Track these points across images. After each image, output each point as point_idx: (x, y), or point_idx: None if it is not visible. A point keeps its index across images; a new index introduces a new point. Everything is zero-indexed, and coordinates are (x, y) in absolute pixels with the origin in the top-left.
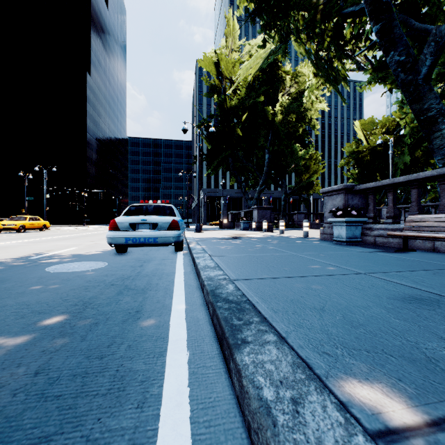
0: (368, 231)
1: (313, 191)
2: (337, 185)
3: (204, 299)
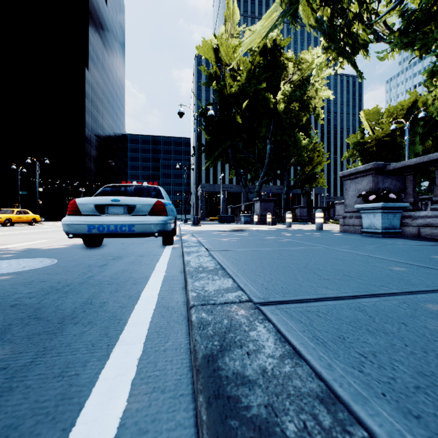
0: (407, 220)
1: (316, 184)
2: (364, 165)
3: (188, 359)
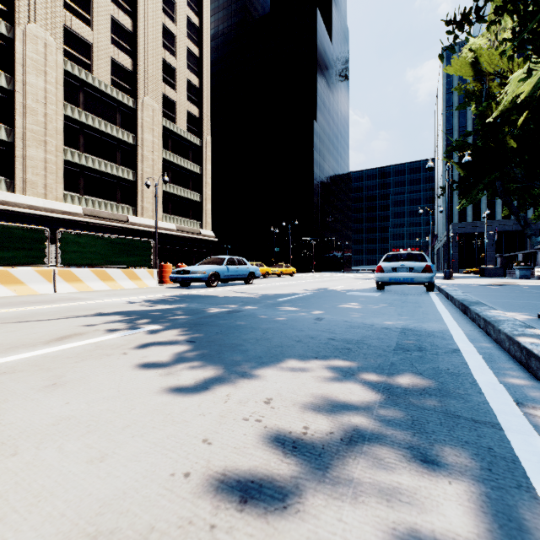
0: None
1: None
2: None
3: (456, 307)
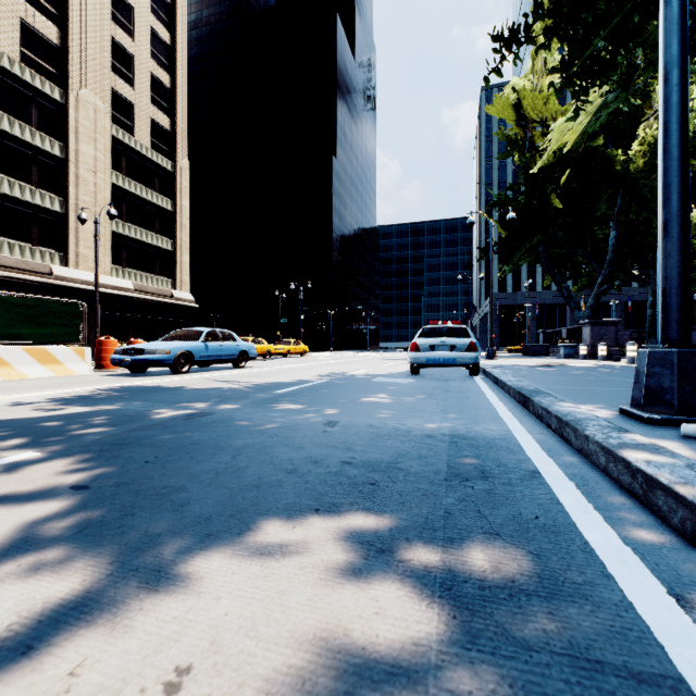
0: None
1: None
2: None
3: (510, 397)
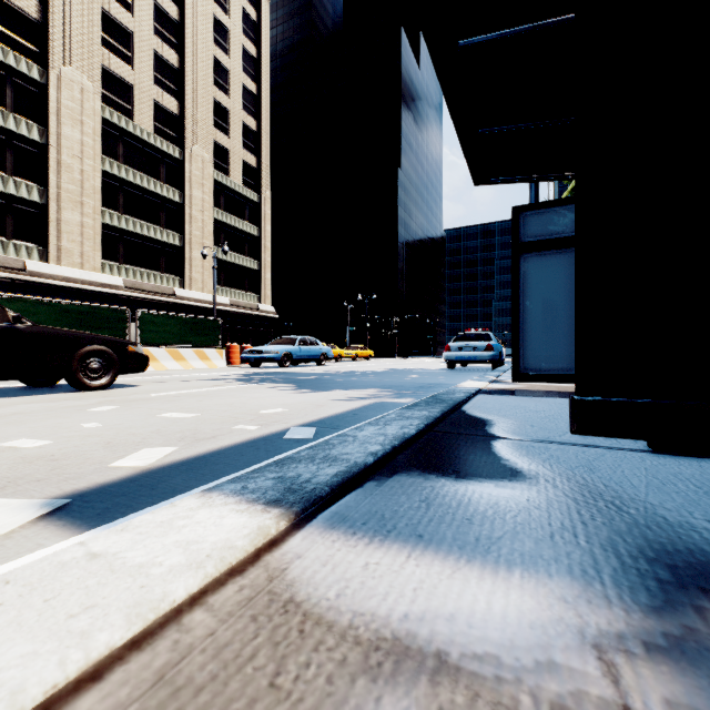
0: None
1: None
2: None
3: None
